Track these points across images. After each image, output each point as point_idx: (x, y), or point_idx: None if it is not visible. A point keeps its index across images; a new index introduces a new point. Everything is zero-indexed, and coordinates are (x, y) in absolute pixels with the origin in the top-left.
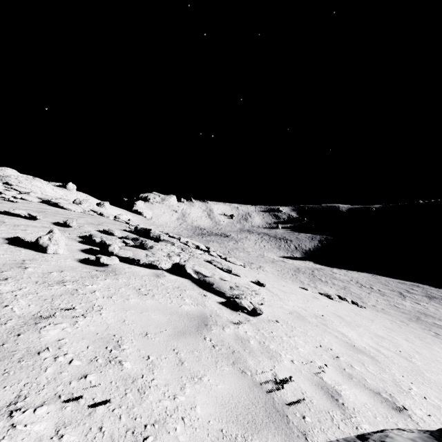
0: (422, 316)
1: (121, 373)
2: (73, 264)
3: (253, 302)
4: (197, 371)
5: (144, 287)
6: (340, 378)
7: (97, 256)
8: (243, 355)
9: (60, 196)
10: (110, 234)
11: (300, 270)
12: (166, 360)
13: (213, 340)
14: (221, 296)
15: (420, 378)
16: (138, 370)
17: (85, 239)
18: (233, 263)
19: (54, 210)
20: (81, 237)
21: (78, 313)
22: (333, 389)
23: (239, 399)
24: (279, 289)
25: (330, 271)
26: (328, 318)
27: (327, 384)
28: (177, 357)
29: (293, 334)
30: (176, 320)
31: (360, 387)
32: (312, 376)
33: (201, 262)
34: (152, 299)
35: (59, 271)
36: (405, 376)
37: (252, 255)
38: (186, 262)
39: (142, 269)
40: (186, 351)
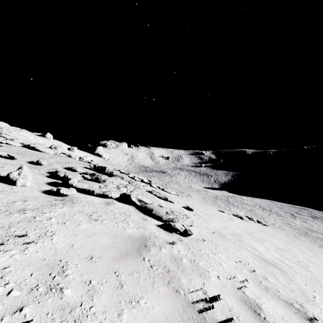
0: (309, 231)
1: (59, 303)
2: (37, 195)
3: (185, 224)
4: (135, 294)
5: (95, 213)
6: (258, 291)
7: (57, 188)
8: (177, 274)
9: (40, 143)
10: (74, 170)
11: (218, 197)
12: (106, 283)
13: (151, 261)
14: (159, 220)
15: (319, 286)
16: (78, 297)
17: (52, 175)
18: (169, 192)
19: (32, 152)
20: (49, 172)
21: (30, 240)
22: (254, 303)
23: (174, 322)
24: (203, 213)
25: (240, 198)
26: (242, 235)
27: (249, 298)
28: (117, 280)
29: (217, 251)
30: (120, 243)
31: (276, 299)
32: (236, 290)
33: (143, 192)
34: (101, 224)
35: (23, 200)
36: (307, 284)
37: (183, 186)
38: (132, 192)
39: (96, 198)
40: (126, 273)
